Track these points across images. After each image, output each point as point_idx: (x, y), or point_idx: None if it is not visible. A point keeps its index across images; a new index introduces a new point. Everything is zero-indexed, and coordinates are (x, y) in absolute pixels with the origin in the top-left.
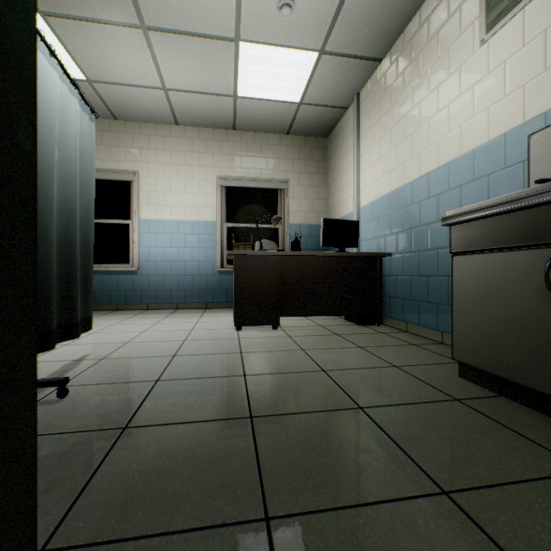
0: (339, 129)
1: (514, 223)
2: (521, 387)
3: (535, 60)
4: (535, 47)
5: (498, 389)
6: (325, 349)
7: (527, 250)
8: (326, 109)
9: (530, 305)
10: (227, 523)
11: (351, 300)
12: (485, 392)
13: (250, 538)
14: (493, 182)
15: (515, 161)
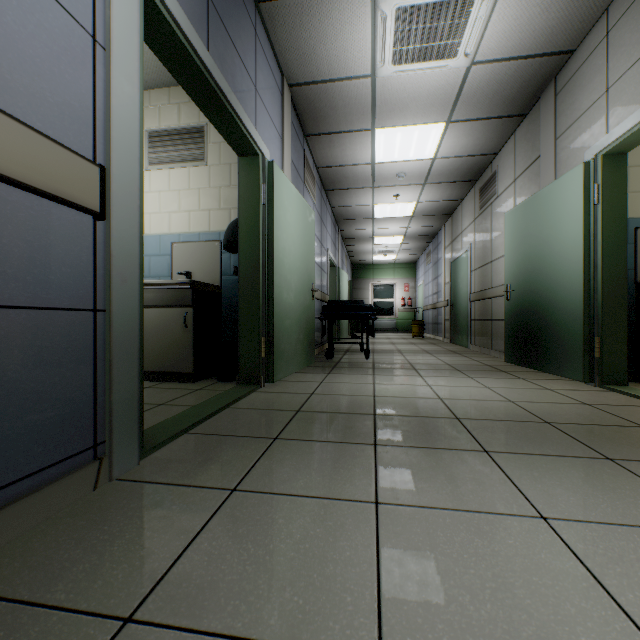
0: None
1: (172, 294)
2: (175, 374)
3: (175, 203)
4: (176, 196)
5: (164, 379)
6: None
7: (178, 308)
8: None
9: (179, 333)
10: None
11: None
12: (159, 382)
13: None
14: (154, 261)
15: (166, 253)
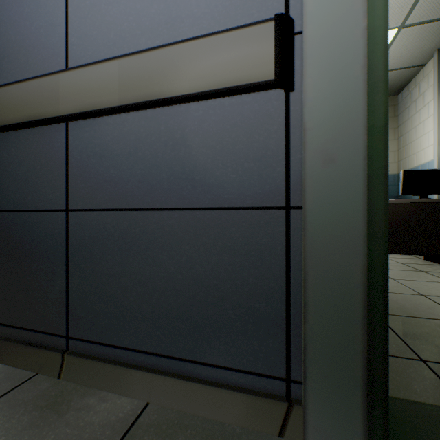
0: (413, 85)
1: None
2: None
3: None
4: None
5: None
6: (415, 280)
7: None
8: (400, 71)
9: None
10: (395, 356)
11: (435, 242)
12: None
13: (415, 365)
14: None
15: None
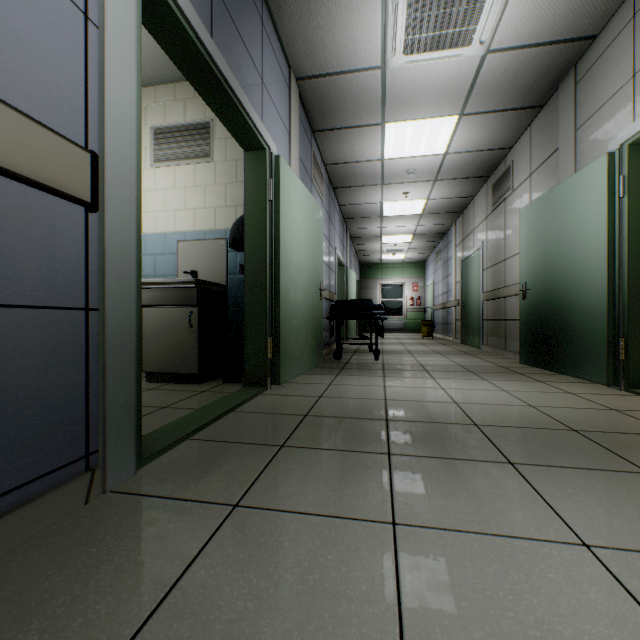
0: None
1: (177, 293)
2: (180, 375)
3: (181, 200)
4: (181, 193)
5: (169, 380)
6: None
7: (182, 307)
8: None
9: (184, 334)
10: None
11: None
12: (163, 384)
13: None
14: (159, 260)
15: (171, 252)
